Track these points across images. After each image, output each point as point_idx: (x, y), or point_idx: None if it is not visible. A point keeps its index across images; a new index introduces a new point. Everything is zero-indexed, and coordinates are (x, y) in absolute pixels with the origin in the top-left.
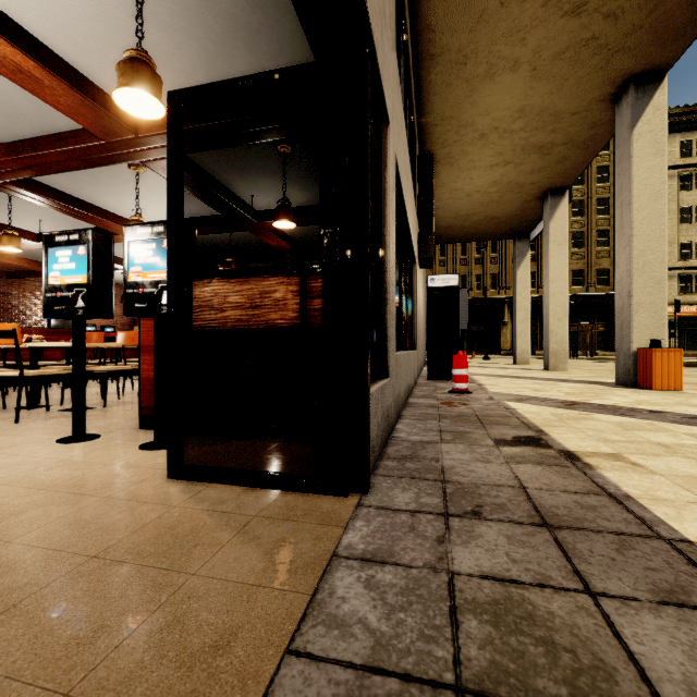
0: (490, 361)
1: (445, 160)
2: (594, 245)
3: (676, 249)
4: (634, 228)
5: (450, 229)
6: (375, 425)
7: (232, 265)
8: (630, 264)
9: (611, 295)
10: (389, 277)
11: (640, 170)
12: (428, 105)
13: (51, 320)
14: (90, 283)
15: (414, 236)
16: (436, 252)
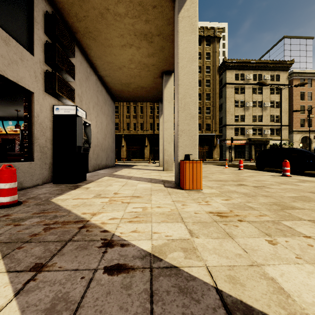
0: (154, 164)
1: (88, 34)
2: (204, 113)
3: (234, 117)
4: (179, 79)
5: (122, 92)
6: None
7: None
8: (177, 103)
9: (211, 135)
10: None
11: (183, 41)
12: None
13: None
14: None
15: (1, 62)
16: (138, 111)
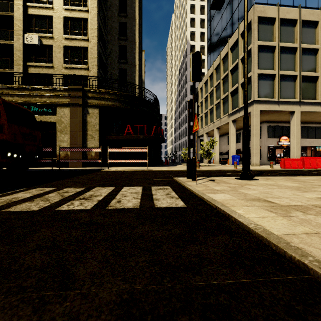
0: None
1: None
2: None
3: None
4: None
5: None
6: None
7: None
8: None
9: None
10: None
11: None
12: None
13: (271, 155)
14: (279, 156)
15: None
16: None
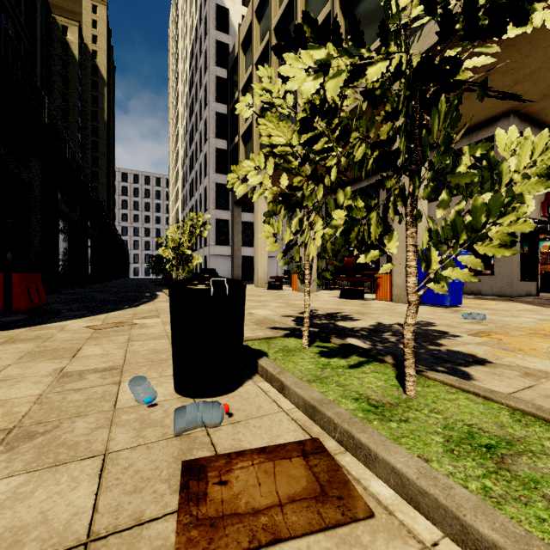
0: None
1: None
2: None
3: None
4: None
5: None
6: None
7: None
8: None
9: None
10: None
11: None
12: None
13: None
14: None
15: None
16: None
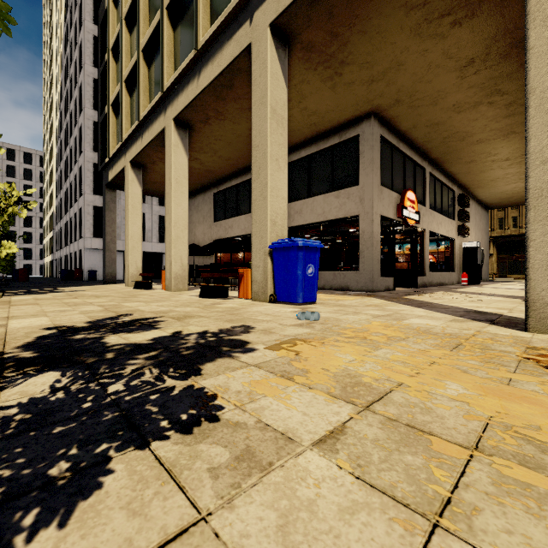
0: None
1: (478, 187)
2: None
3: None
4: None
5: (501, 203)
6: (419, 282)
7: (381, 244)
8: None
9: None
10: (425, 258)
11: None
12: (459, 180)
13: None
14: None
15: (450, 232)
16: None
